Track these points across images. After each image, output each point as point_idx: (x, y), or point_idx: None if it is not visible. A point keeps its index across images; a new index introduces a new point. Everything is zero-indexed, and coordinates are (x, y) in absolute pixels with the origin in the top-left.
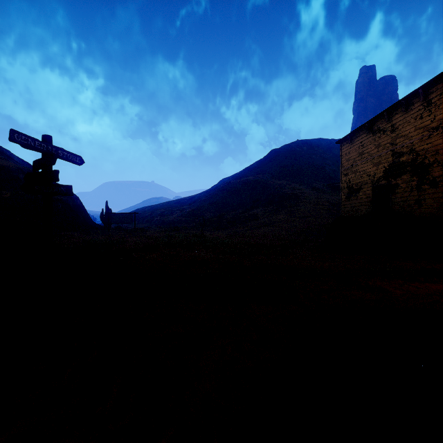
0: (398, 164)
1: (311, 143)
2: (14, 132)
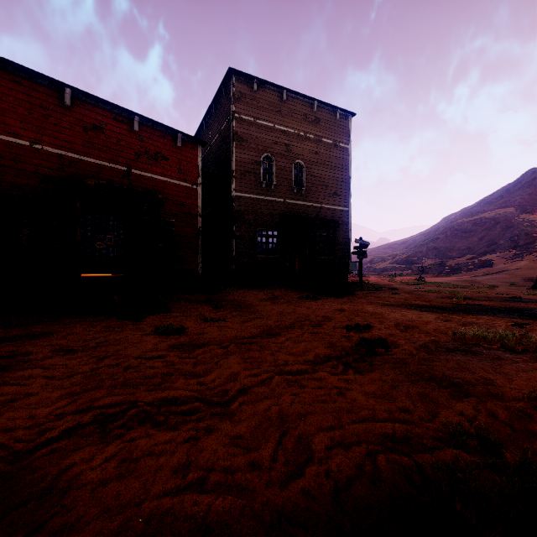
0: None
1: None
2: (356, 239)
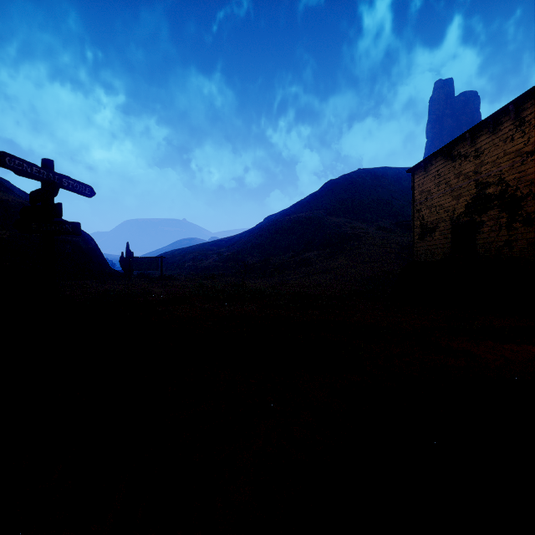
0: (483, 197)
1: (375, 173)
2: (5, 155)
